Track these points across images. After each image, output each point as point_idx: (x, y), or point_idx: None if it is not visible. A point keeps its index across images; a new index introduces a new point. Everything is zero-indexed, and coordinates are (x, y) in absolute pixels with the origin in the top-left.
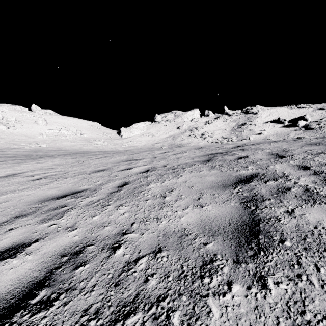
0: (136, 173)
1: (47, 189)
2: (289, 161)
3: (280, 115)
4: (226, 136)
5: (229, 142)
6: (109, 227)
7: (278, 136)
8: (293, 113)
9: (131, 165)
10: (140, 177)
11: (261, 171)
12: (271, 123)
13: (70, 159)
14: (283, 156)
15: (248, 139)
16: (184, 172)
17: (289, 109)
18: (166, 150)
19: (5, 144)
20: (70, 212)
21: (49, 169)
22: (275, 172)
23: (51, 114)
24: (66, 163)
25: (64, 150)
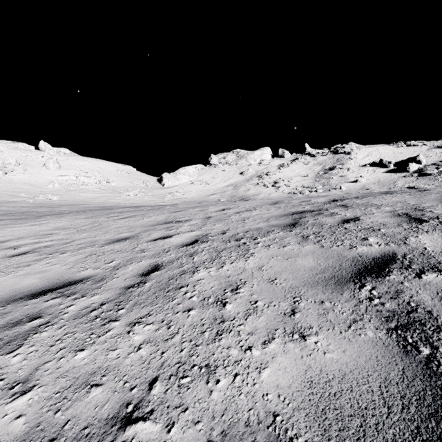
0: (177, 247)
1: (25, 274)
2: (439, 228)
3: (383, 155)
4: (309, 185)
5: (313, 194)
6: (100, 390)
7: (381, 184)
8: (401, 153)
9: (171, 231)
10: (183, 255)
11: (397, 249)
12: (370, 167)
13: (82, 219)
14: (422, 219)
15: (339, 189)
16: (257, 247)
17: (394, 148)
18: (226, 205)
19: (0, 196)
20: (38, 335)
21: (45, 235)
22: (428, 253)
23: (66, 154)
24: (74, 226)
25: (83, 204)
